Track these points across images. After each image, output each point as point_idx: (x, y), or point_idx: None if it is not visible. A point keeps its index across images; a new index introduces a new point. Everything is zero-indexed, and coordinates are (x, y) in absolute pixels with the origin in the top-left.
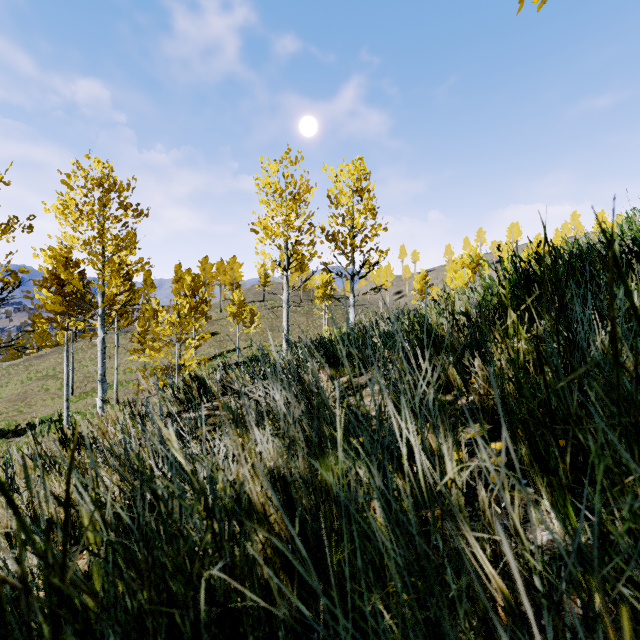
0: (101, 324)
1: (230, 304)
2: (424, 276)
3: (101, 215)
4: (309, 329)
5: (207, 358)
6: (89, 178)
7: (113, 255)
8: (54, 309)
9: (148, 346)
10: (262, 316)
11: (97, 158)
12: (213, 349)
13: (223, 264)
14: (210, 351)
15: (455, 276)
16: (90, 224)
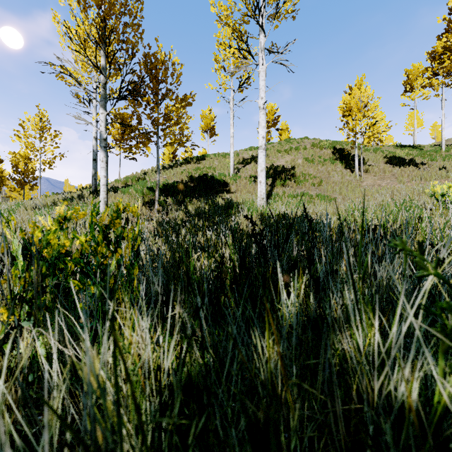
0: None
1: None
2: None
3: None
4: None
5: None
6: None
7: None
8: None
9: None
10: None
11: None
12: None
13: None
14: None
15: None
16: None
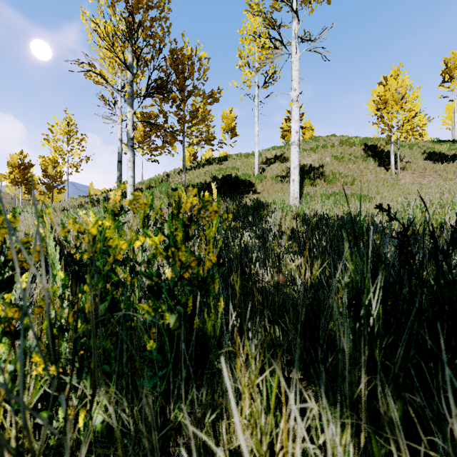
0: None
1: None
2: None
3: None
4: None
5: None
6: None
7: None
8: None
9: None
10: None
11: None
12: None
13: None
14: None
15: None
16: None
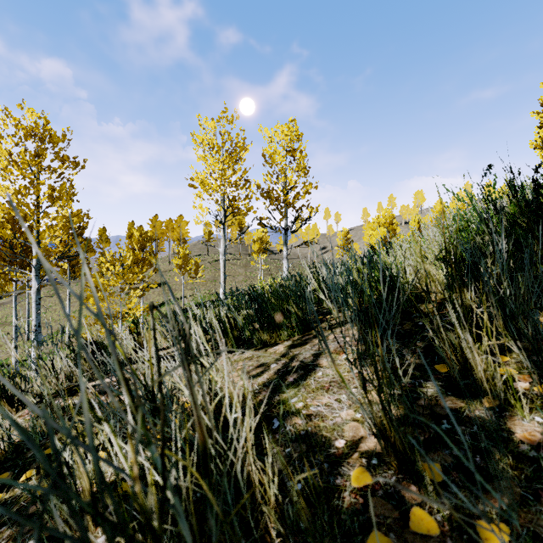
0: (35, 275)
1: (176, 257)
2: (346, 234)
3: (33, 165)
4: (247, 279)
5: (156, 305)
6: (20, 126)
7: (49, 206)
8: (1, 261)
9: (92, 296)
10: (206, 268)
11: (31, 108)
12: (161, 297)
13: (171, 222)
14: (159, 299)
15: (373, 233)
16: (20, 173)
